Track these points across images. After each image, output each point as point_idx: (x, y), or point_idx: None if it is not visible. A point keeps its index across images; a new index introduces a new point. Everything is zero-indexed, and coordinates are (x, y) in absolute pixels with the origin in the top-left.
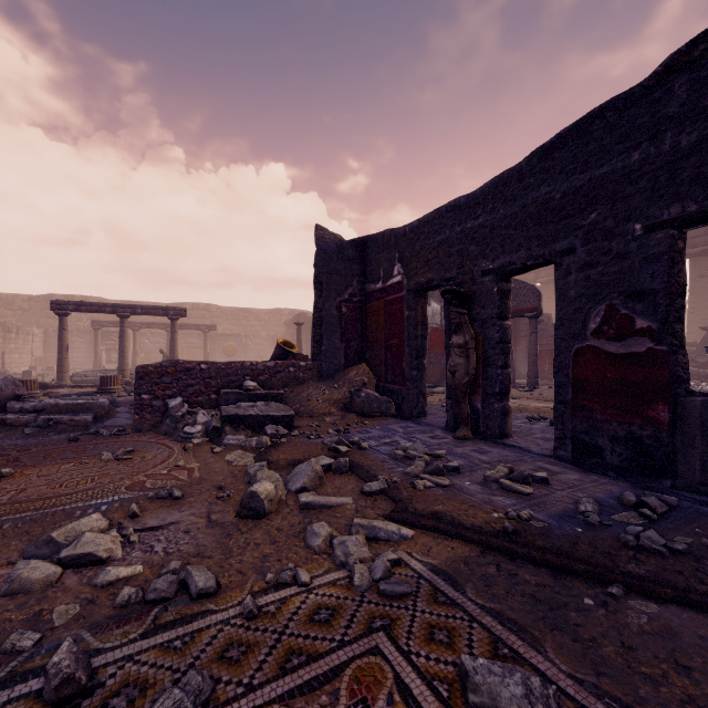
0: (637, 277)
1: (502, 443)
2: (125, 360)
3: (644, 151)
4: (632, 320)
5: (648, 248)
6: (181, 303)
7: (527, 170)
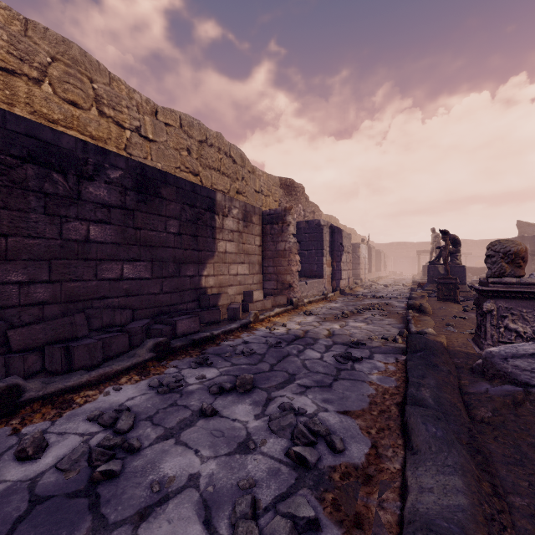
0: None
1: None
2: None
3: None
4: None
5: None
6: None
7: None
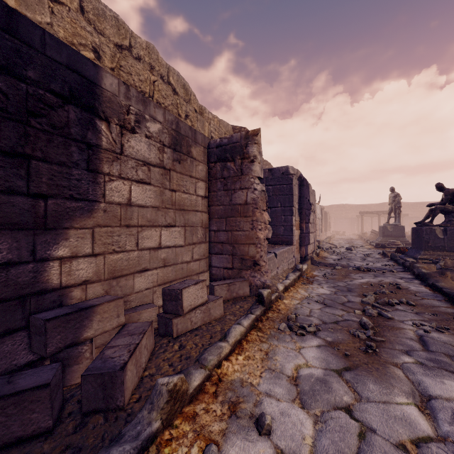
0: None
1: None
2: None
3: None
4: None
5: None
6: (384, 203)
7: None
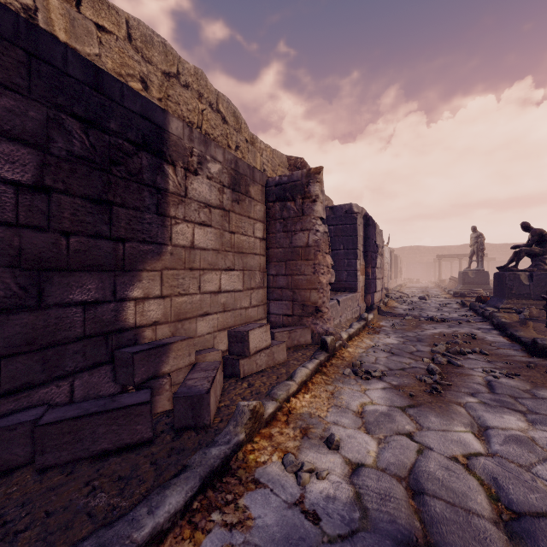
0: None
1: None
2: None
3: None
4: None
5: None
6: (466, 245)
7: None
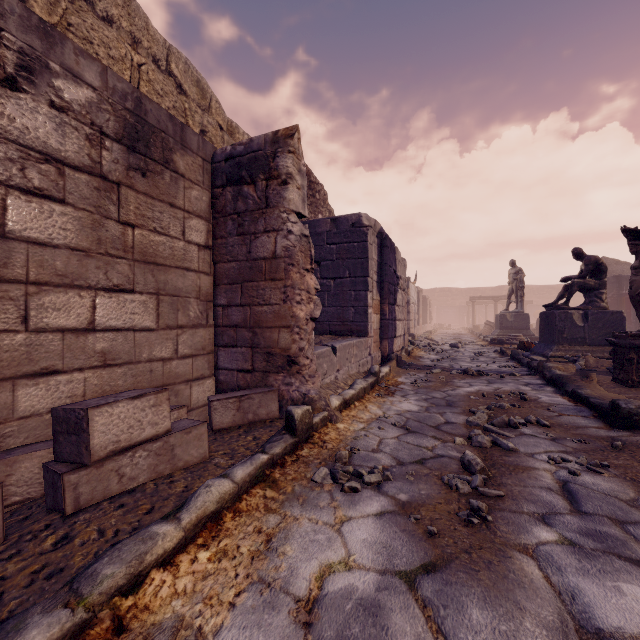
0: None
1: None
2: None
3: None
4: None
5: None
6: (502, 286)
7: None
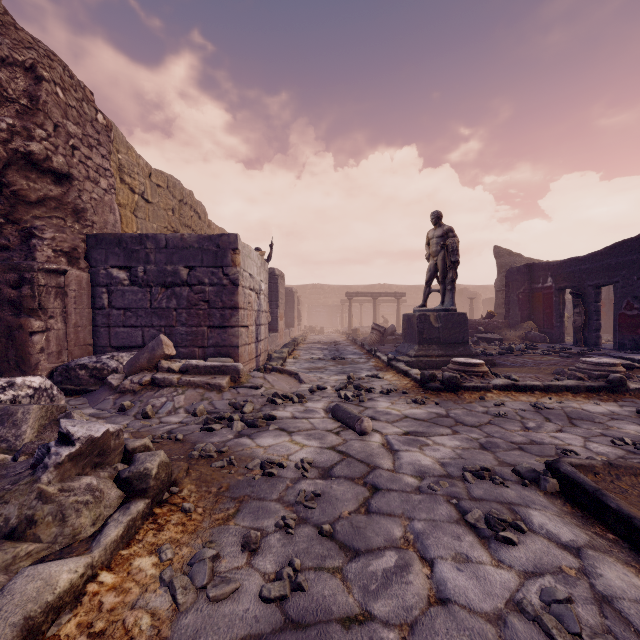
0: (635, 292)
1: (595, 347)
2: (376, 321)
3: (637, 256)
4: (633, 305)
5: (638, 284)
6: (374, 285)
7: (603, 252)
